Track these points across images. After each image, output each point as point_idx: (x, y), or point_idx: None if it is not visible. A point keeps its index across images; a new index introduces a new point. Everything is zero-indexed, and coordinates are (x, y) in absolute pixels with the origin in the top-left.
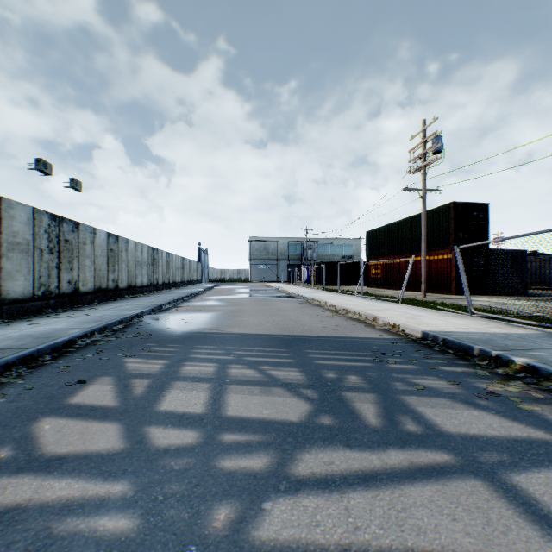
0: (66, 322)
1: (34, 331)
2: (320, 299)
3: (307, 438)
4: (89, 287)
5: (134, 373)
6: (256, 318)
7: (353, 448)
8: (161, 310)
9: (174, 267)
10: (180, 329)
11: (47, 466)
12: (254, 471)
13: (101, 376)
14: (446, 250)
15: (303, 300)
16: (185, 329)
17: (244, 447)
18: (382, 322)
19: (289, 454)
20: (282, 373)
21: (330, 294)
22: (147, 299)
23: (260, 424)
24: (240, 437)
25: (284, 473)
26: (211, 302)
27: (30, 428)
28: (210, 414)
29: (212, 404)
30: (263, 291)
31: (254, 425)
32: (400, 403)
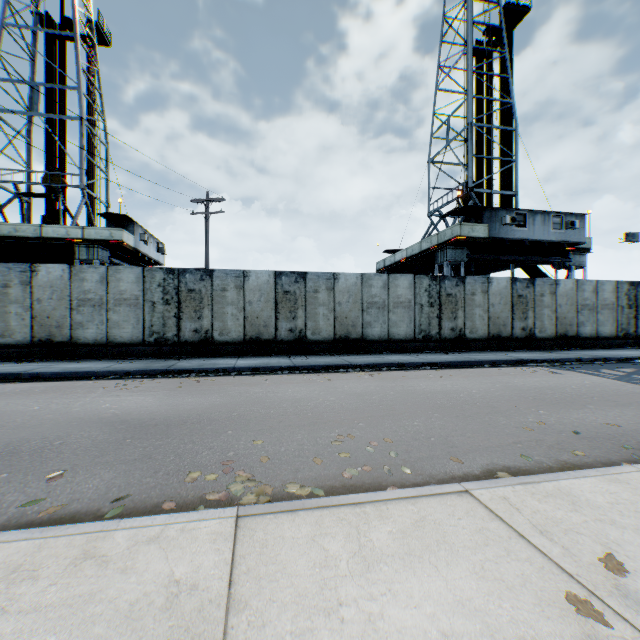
0: (632, 352)
1: (609, 353)
2: None
3: None
4: None
5: None
6: None
7: None
8: None
9: None
10: None
11: (599, 372)
12: None
13: (630, 368)
14: None
15: None
16: None
17: None
18: None
19: None
20: None
21: None
22: None
23: None
24: None
25: None
26: None
27: (597, 369)
28: None
29: None
30: None
31: None
32: None
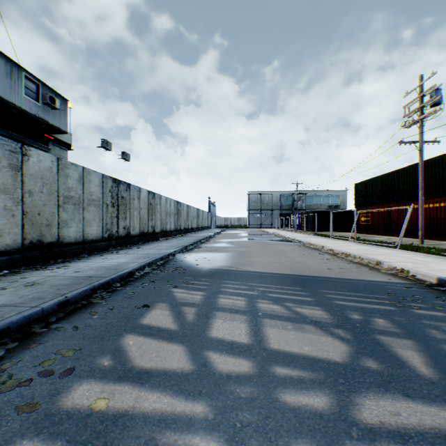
0: (125, 257)
1: (105, 264)
2: (316, 243)
3: (359, 381)
4: (136, 231)
5: (182, 301)
6: (265, 259)
7: (414, 400)
8: (187, 249)
9: (192, 216)
10: (206, 266)
11: (138, 378)
12: (318, 410)
13: (158, 302)
14: (442, 198)
15: (299, 244)
16: (209, 266)
17: (298, 382)
18: (386, 266)
19: (346, 396)
20: (307, 310)
21: (323, 239)
22: (175, 241)
23: (305, 360)
24: (291, 372)
25: (350, 418)
26: (223, 244)
27: (119, 342)
28: (255, 345)
29: (254, 336)
30: (262, 236)
31: (300, 361)
32: (445, 353)
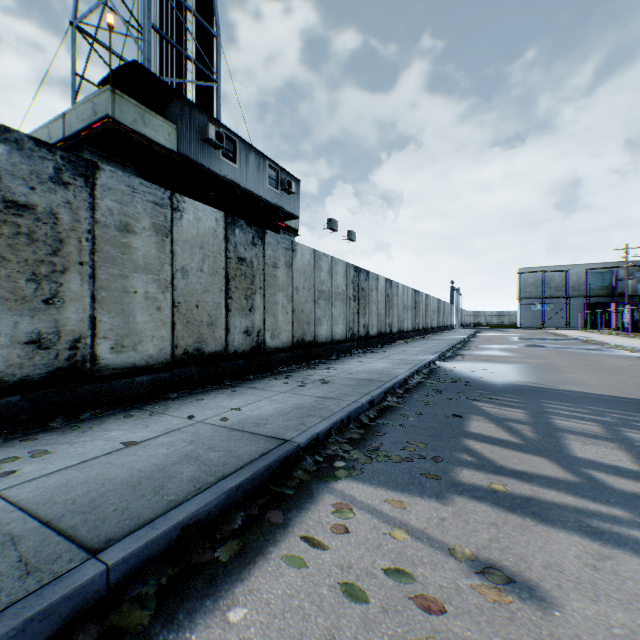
0: (380, 362)
1: (368, 368)
2: None
3: None
4: (374, 331)
5: (500, 416)
6: (590, 376)
7: None
8: (445, 357)
9: (431, 311)
10: (496, 380)
11: (517, 476)
12: None
13: (469, 414)
14: None
15: None
16: (500, 380)
17: None
18: None
19: None
20: None
21: None
22: (420, 345)
23: None
24: None
25: None
26: (495, 352)
27: (462, 444)
28: None
29: None
30: (557, 342)
31: None
32: None
